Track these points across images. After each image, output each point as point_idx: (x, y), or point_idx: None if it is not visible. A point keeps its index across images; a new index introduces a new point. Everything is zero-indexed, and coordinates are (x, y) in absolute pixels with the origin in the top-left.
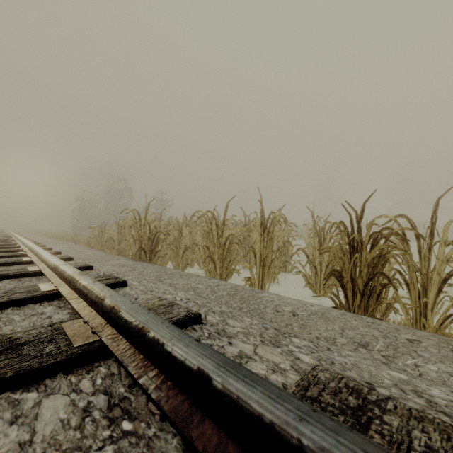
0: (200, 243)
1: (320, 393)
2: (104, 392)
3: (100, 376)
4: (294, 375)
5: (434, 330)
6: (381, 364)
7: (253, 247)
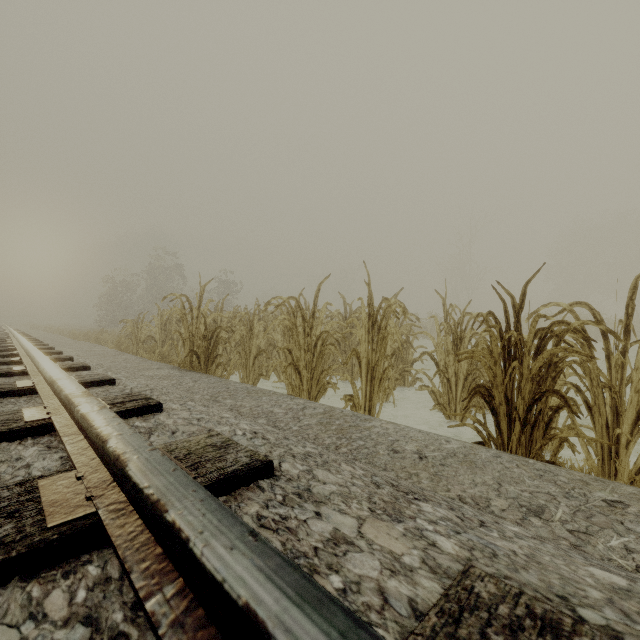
0: (280, 345)
1: (483, 632)
2: (86, 620)
3: (85, 584)
4: (429, 581)
5: (639, 482)
6: (573, 552)
7: (356, 350)
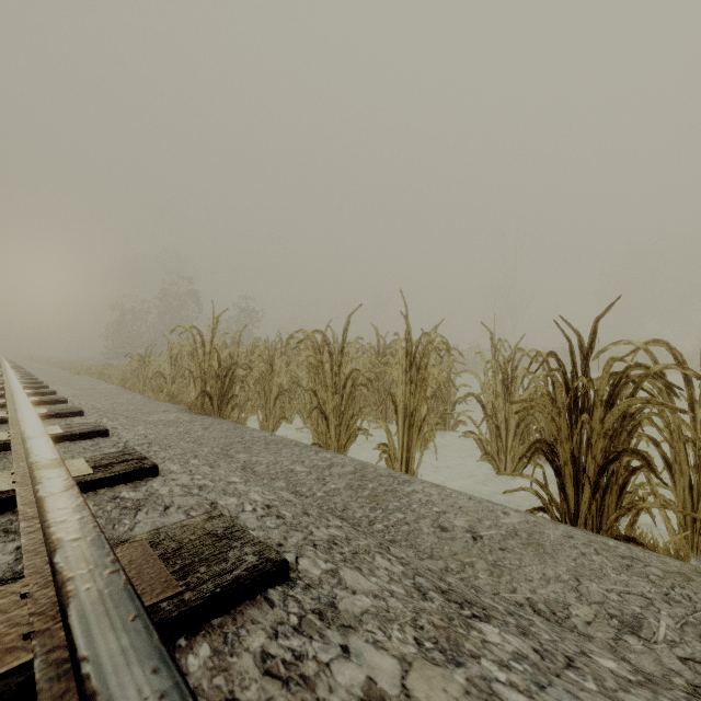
0: (304, 382)
1: None
2: None
3: None
4: None
5: None
6: None
7: (392, 394)
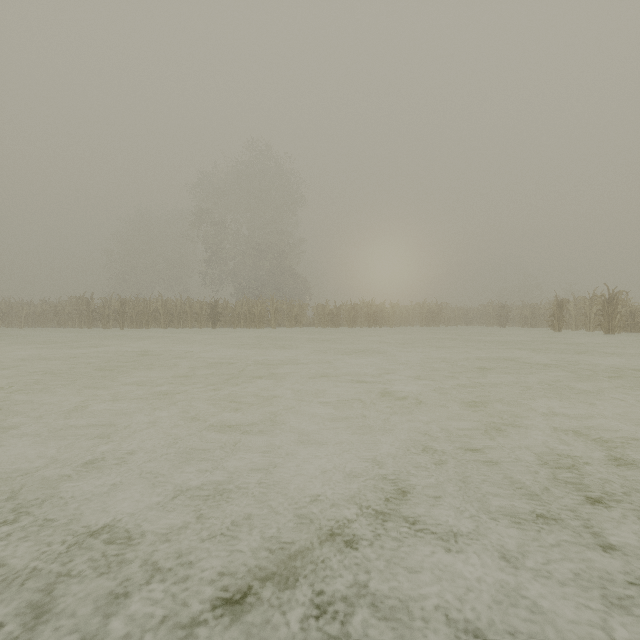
0: None
1: None
2: None
3: None
4: None
5: None
6: None
7: None
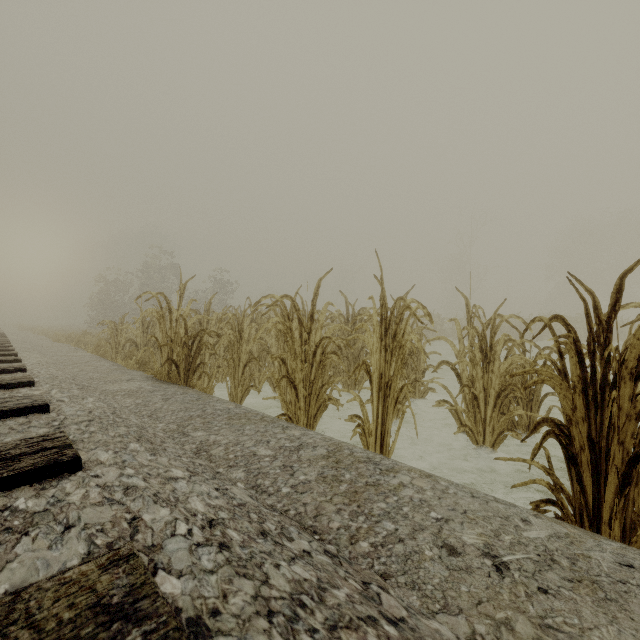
0: (274, 350)
1: None
2: None
3: None
4: None
5: None
6: None
7: (366, 363)
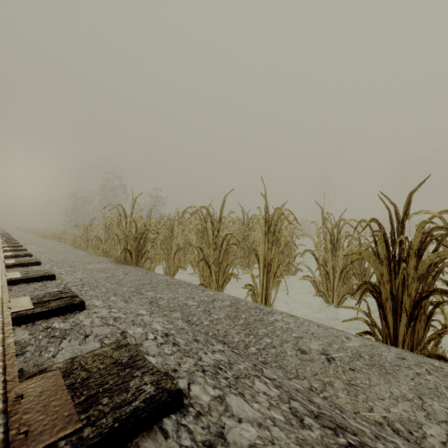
0: (194, 243)
1: None
2: None
3: None
4: None
5: None
6: None
7: (255, 249)
